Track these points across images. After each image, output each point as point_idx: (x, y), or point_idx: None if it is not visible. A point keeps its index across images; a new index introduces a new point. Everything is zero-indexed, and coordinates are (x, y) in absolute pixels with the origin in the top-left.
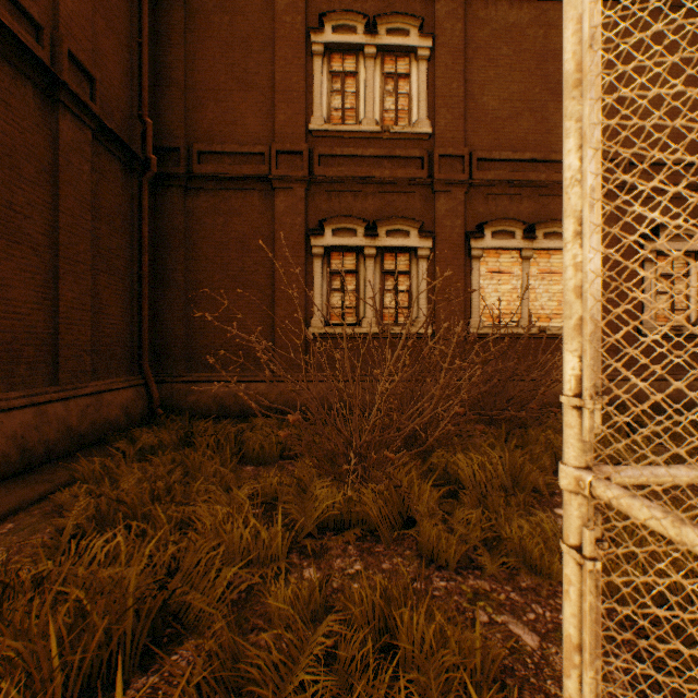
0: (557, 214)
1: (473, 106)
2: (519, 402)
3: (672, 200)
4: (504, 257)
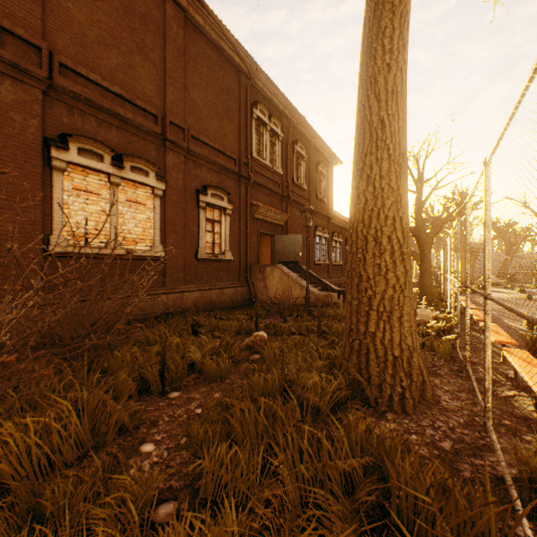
0: (143, 154)
1: (56, 2)
2: (106, 324)
3: (214, 171)
4: (93, 178)
